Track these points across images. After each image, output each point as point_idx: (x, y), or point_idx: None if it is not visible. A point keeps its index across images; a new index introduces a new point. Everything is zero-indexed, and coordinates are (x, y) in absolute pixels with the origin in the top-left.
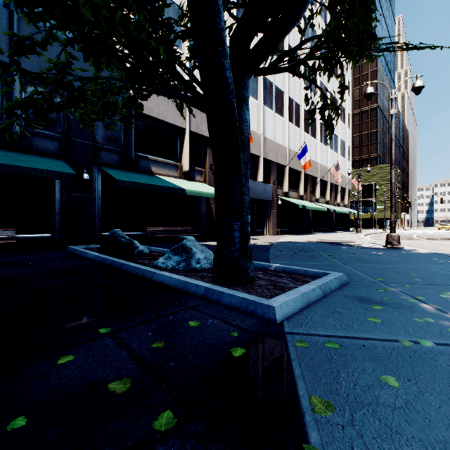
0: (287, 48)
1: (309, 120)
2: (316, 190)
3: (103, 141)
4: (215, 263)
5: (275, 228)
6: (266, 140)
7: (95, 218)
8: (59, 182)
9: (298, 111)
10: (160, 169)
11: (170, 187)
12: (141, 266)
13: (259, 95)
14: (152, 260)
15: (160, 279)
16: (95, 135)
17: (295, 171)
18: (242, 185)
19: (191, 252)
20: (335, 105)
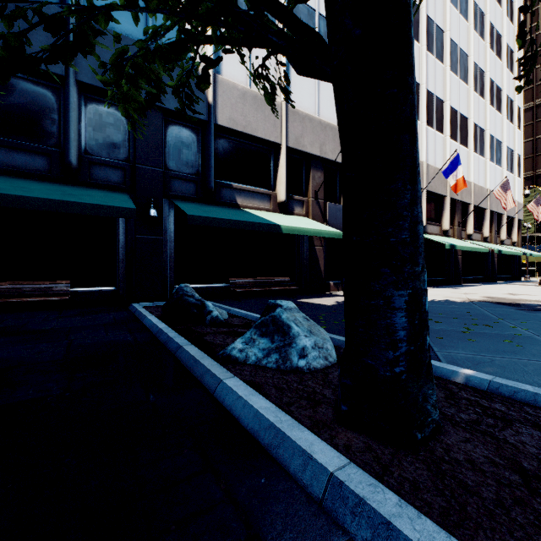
0: (424, 21)
1: (518, 77)
2: (467, 223)
3: (176, 167)
4: (344, 381)
5: None
6: None
7: (167, 266)
8: (123, 222)
9: (440, 109)
10: (248, 201)
11: (260, 223)
12: (203, 356)
13: None
14: (228, 336)
15: (228, 401)
16: (166, 160)
17: (436, 196)
18: (417, 200)
19: (289, 333)
20: (498, 96)
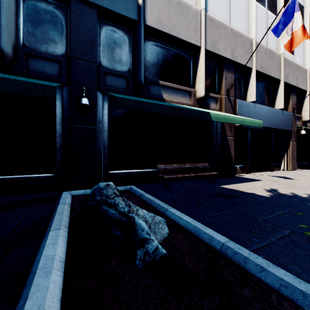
0: None
1: None
2: None
3: (109, 65)
4: None
5: (295, 162)
6: (285, 61)
7: (101, 154)
8: (60, 112)
9: None
10: (172, 96)
11: (190, 109)
12: None
13: (278, 9)
14: None
15: None
16: (101, 57)
17: None
18: None
19: None
20: None
